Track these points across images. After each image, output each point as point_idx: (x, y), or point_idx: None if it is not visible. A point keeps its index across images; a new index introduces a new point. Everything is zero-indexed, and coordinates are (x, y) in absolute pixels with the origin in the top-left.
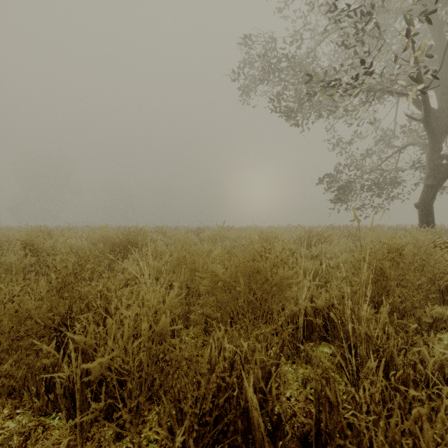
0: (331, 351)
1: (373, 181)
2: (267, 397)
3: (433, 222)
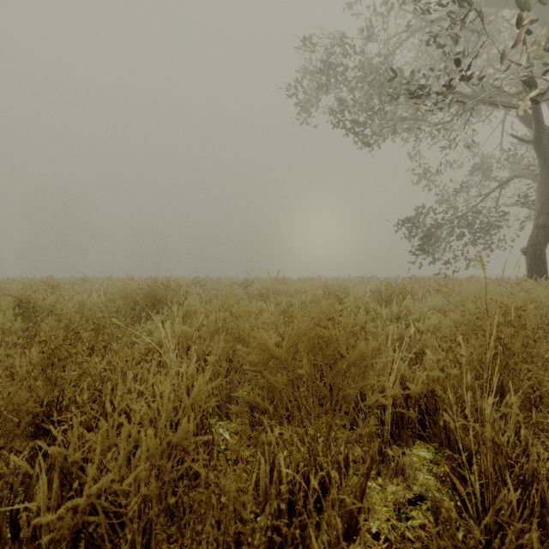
0: (431, 456)
1: (466, 221)
2: None
3: (546, 273)
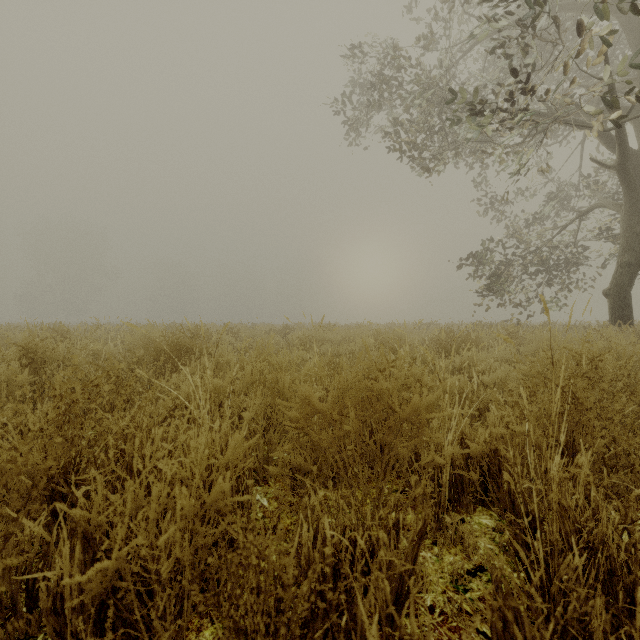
0: (493, 523)
1: (540, 258)
2: (401, 633)
3: (631, 318)
